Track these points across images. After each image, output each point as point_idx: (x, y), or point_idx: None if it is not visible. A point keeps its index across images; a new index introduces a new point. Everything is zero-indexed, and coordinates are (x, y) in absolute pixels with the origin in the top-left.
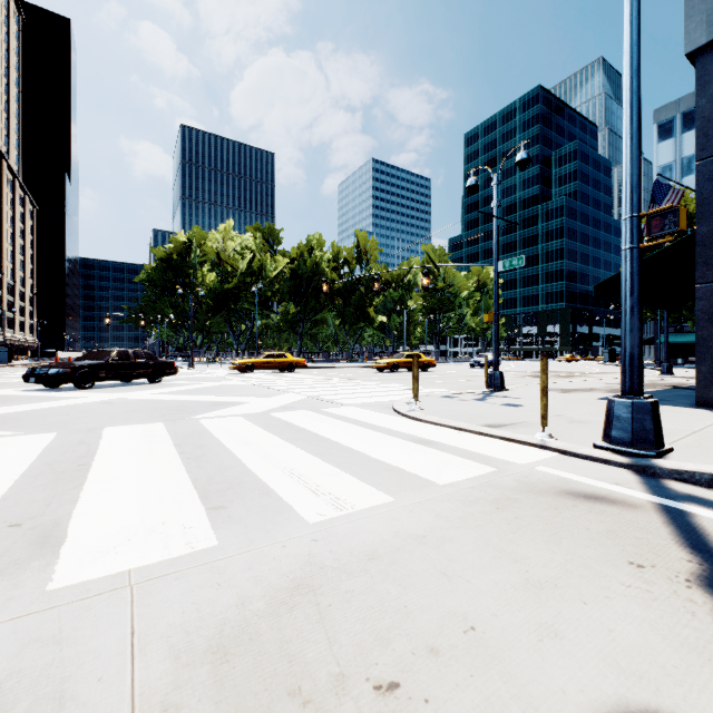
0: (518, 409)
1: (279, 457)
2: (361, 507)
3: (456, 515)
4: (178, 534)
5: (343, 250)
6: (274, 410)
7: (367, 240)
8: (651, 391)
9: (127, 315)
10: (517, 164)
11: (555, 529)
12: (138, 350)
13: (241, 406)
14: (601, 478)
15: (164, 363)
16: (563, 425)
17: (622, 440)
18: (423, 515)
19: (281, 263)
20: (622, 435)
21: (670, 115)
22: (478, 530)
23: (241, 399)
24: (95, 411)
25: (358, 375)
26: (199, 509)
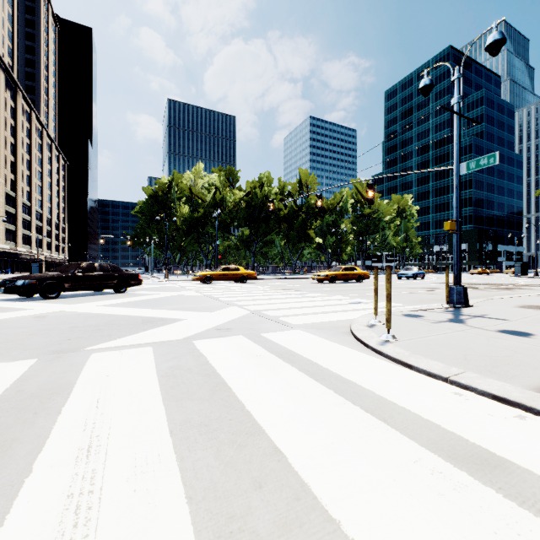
0: (539, 342)
1: None
2: None
3: None
4: None
5: (288, 184)
6: (204, 334)
7: (306, 175)
8: None
9: (117, 237)
10: (488, 48)
11: None
12: (104, 263)
13: (169, 325)
14: None
15: (128, 275)
16: None
17: None
18: None
19: (238, 196)
20: None
21: None
22: None
23: (178, 314)
24: (2, 331)
25: (301, 286)
26: None
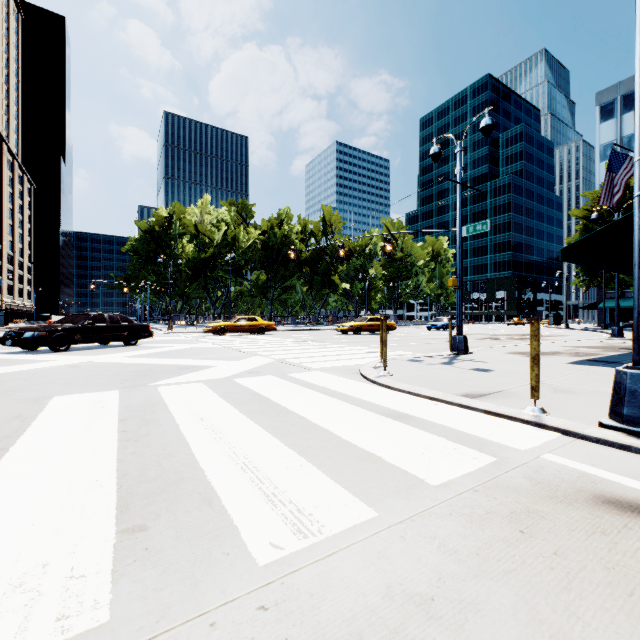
0: (490, 374)
1: (233, 438)
2: (333, 530)
3: (467, 546)
4: (55, 592)
5: (310, 223)
6: (239, 375)
7: (331, 213)
8: (616, 355)
9: (111, 282)
10: (481, 130)
11: (626, 582)
12: (114, 314)
13: (206, 370)
14: (632, 474)
15: (139, 327)
16: (548, 394)
17: (639, 420)
18: (421, 546)
19: (253, 235)
20: (639, 413)
21: (611, 97)
22: (510, 584)
23: (208, 362)
24: (56, 376)
25: (324, 338)
26: (108, 534)
